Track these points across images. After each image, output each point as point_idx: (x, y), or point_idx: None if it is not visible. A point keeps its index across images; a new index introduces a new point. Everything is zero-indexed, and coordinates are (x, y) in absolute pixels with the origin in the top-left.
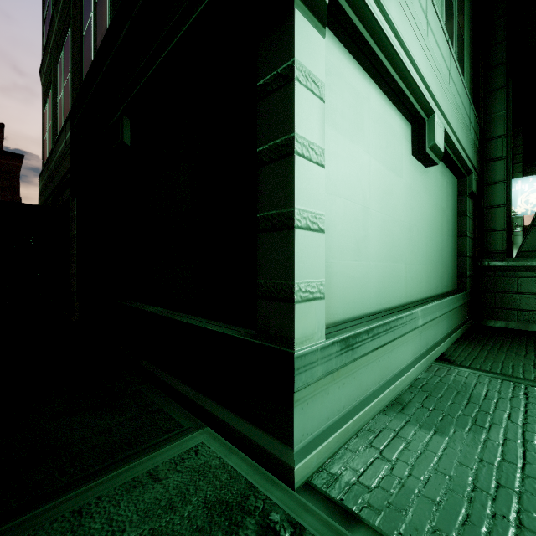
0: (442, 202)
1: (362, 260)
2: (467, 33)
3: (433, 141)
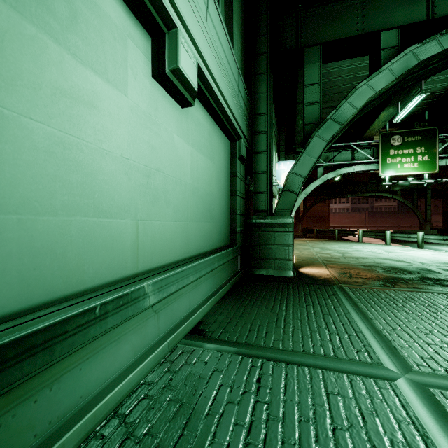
0: (210, 157)
1: None
2: (238, 10)
3: (175, 63)
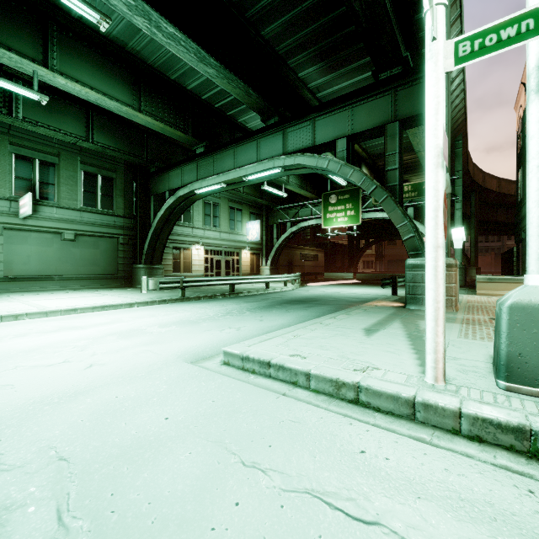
0: (95, 248)
1: (27, 266)
2: (120, 191)
3: (64, 238)
